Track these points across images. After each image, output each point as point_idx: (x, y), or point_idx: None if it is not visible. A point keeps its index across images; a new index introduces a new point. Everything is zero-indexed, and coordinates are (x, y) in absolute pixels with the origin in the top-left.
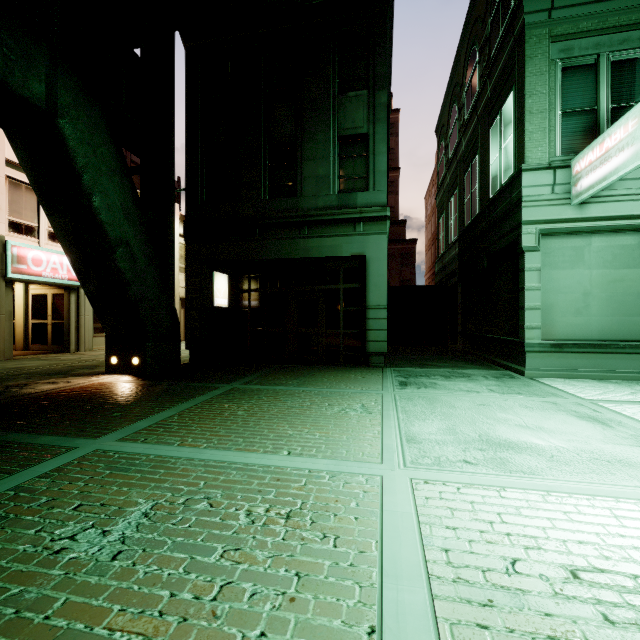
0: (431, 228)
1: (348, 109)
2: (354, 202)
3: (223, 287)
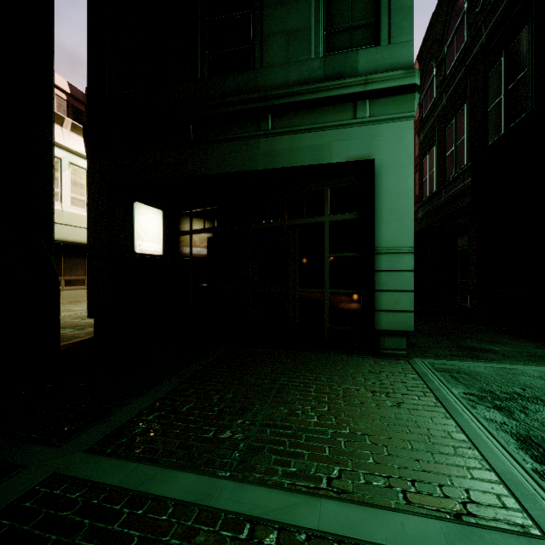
0: None
1: None
2: (353, 68)
3: (153, 226)
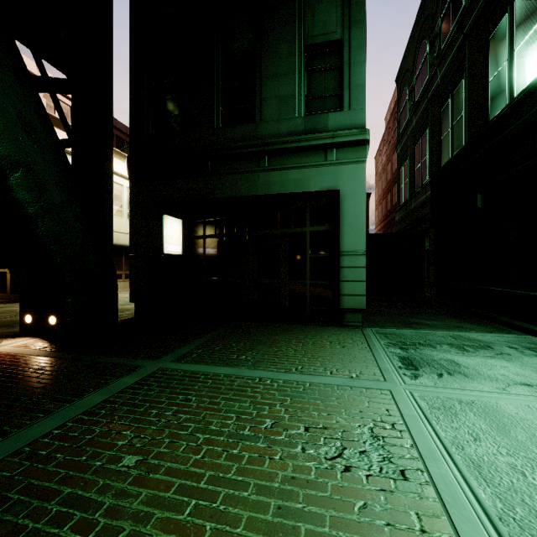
0: (382, 184)
1: (317, 11)
2: (324, 125)
3: (175, 232)
